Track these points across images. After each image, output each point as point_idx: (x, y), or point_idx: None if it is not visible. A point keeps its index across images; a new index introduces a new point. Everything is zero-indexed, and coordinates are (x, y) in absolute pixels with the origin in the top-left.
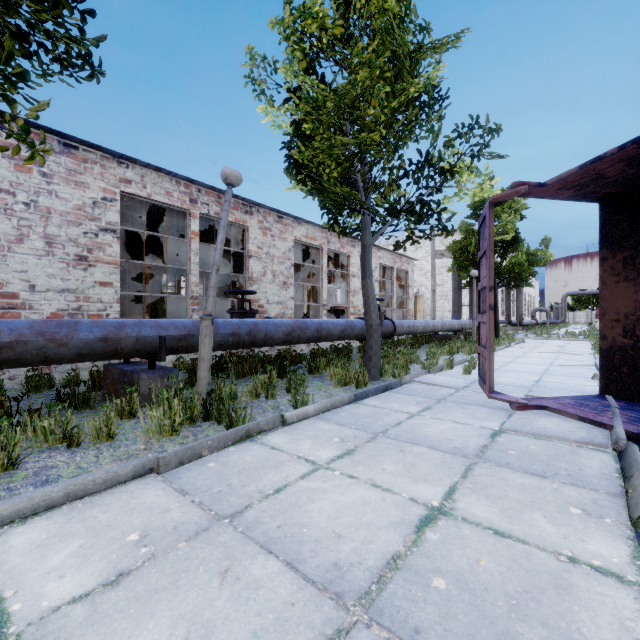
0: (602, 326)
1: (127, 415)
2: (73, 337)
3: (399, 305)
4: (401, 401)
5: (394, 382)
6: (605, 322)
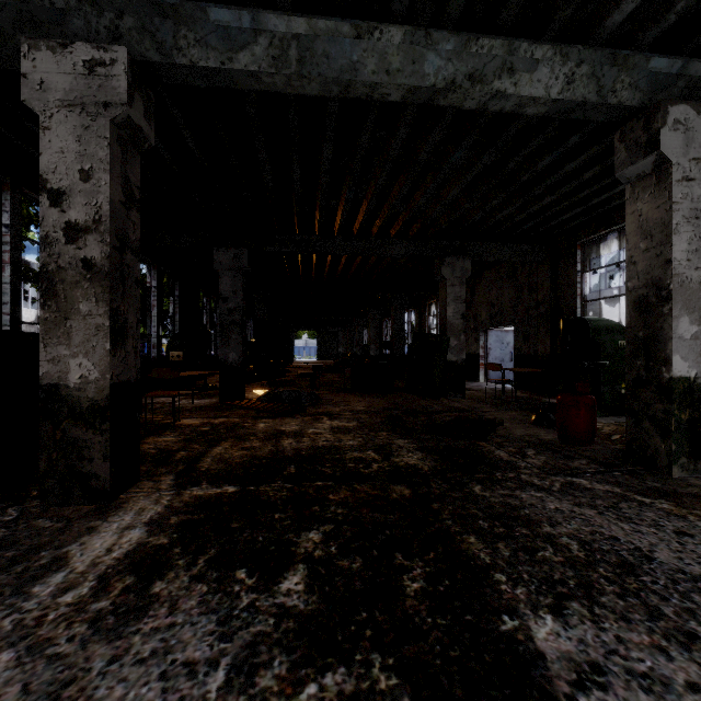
0: None
1: None
2: None
3: None
4: None
5: None
6: None
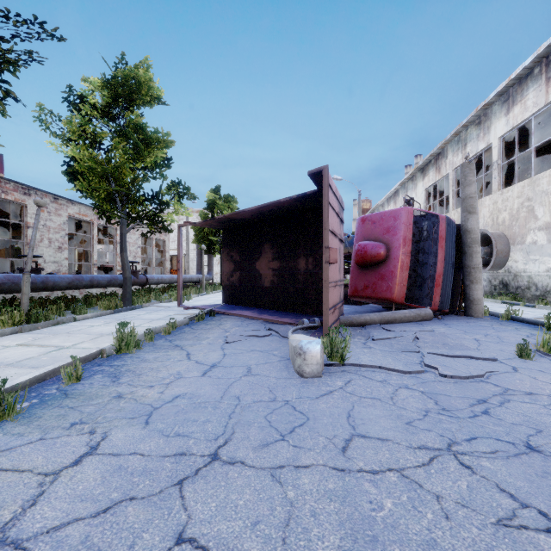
0: (223, 277)
1: None
2: None
3: (159, 264)
4: (138, 312)
5: (138, 306)
6: (224, 276)
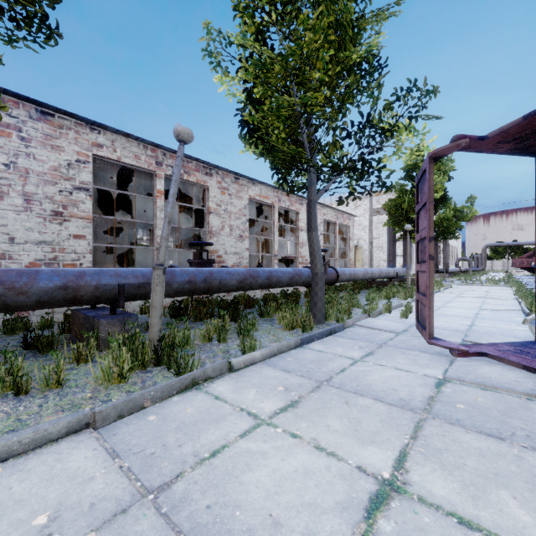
0: None
1: (84, 359)
2: (33, 286)
3: (341, 255)
4: (344, 345)
5: (337, 326)
6: None
